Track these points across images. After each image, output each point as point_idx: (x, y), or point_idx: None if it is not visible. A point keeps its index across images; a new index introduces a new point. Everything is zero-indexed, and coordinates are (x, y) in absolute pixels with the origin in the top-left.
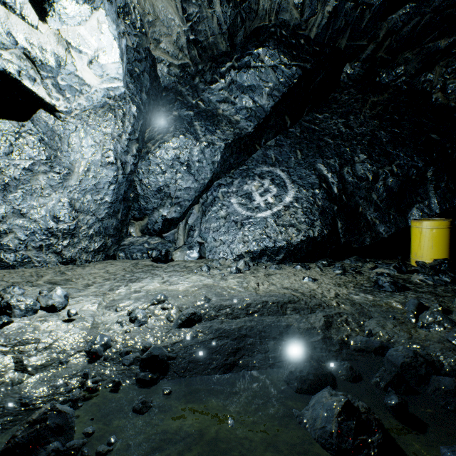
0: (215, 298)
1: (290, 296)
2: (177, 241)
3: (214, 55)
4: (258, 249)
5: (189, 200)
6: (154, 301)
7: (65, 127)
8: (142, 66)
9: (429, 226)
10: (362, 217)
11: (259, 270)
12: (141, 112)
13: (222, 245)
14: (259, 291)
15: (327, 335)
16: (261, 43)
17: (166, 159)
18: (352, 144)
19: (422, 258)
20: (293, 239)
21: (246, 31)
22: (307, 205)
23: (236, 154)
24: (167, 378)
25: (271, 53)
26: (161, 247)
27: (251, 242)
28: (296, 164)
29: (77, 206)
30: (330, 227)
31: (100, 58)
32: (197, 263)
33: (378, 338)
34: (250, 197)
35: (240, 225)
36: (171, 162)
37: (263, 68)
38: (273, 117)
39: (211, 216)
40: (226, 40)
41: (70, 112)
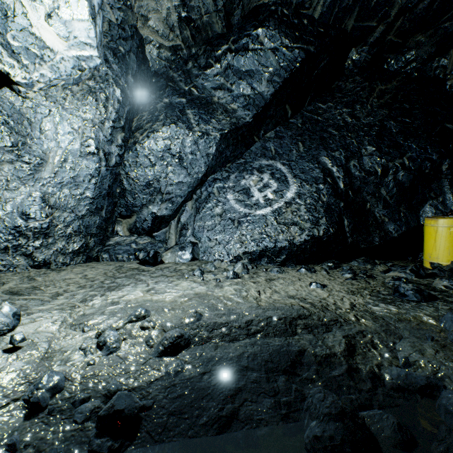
0: (208, 312)
1: (299, 308)
2: (168, 240)
3: (209, 37)
4: (258, 249)
5: (181, 196)
6: (132, 318)
7: (37, 110)
8: (128, 45)
9: (447, 224)
10: (370, 215)
11: (259, 274)
12: (127, 97)
13: (218, 245)
14: (261, 302)
15: (353, 366)
16: (260, 22)
17: (155, 150)
18: (358, 135)
19: (437, 260)
20: (296, 239)
21: (244, 10)
22: (311, 201)
23: (232, 146)
24: (136, 445)
25: (272, 34)
26: (150, 247)
27: (250, 242)
28: (298, 157)
29: (51, 201)
30: (336, 226)
31: (62, 11)
32: (189, 265)
33: (419, 370)
34: (248, 193)
35: (237, 223)
36: (161, 153)
37: (263, 50)
38: (273, 105)
39: (205, 213)
40: (222, 19)
41: (31, 86)
